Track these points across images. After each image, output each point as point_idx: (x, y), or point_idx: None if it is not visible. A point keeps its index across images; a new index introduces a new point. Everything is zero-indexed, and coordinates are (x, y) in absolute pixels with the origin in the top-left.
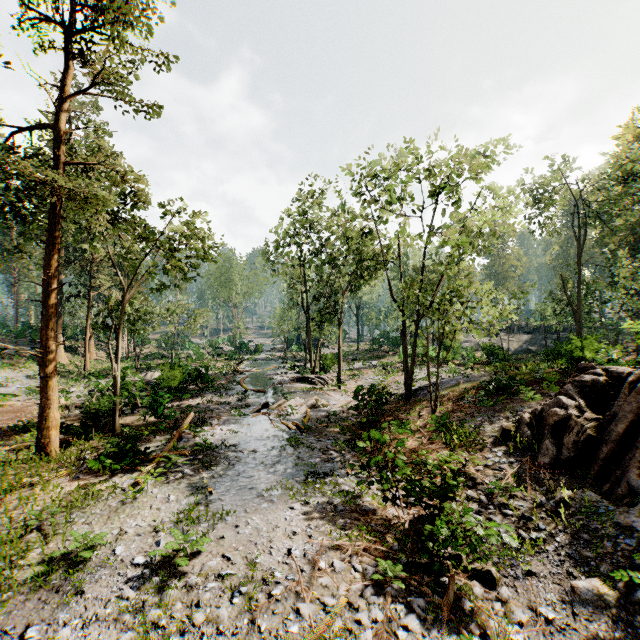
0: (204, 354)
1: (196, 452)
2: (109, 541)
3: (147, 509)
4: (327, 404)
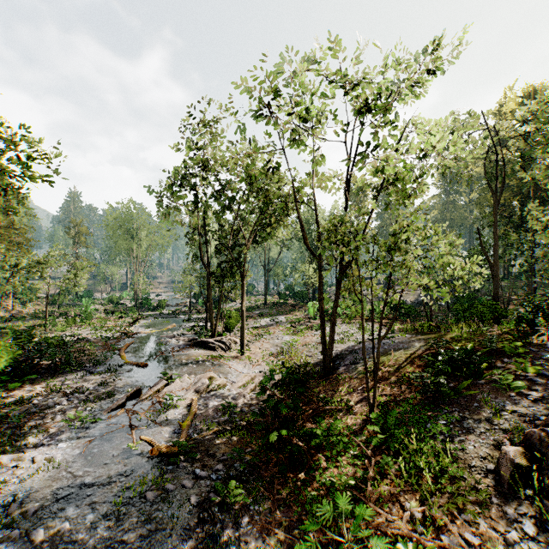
0: (100, 311)
1: None
2: None
3: None
4: (224, 384)
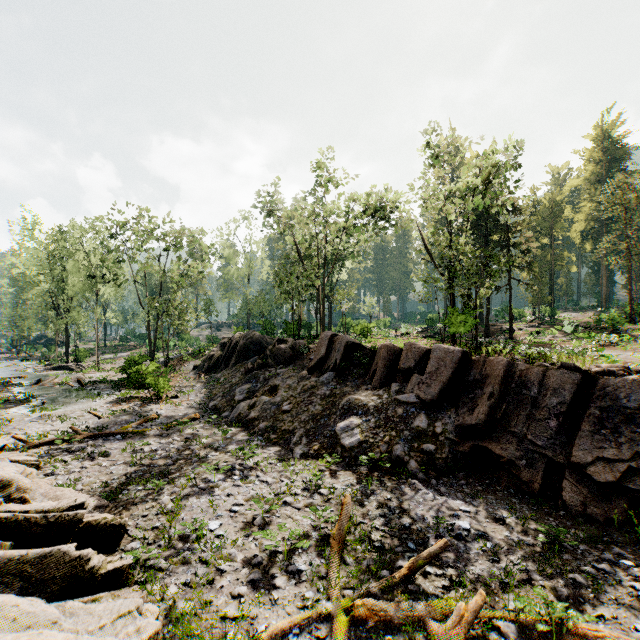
0: None
1: (8, 401)
2: (1, 420)
3: (7, 414)
4: (92, 376)
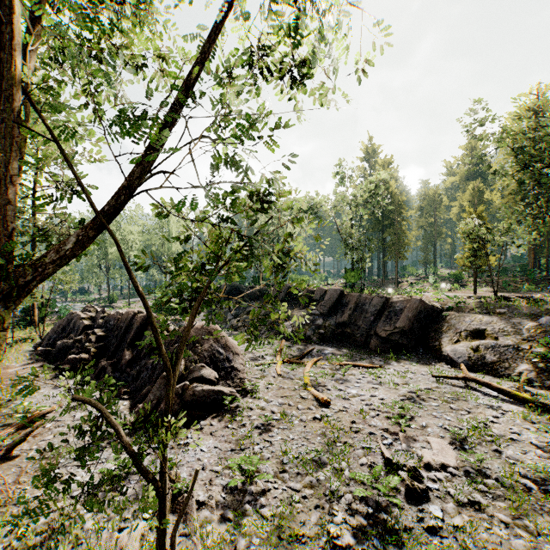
0: None
1: None
2: None
3: None
4: None
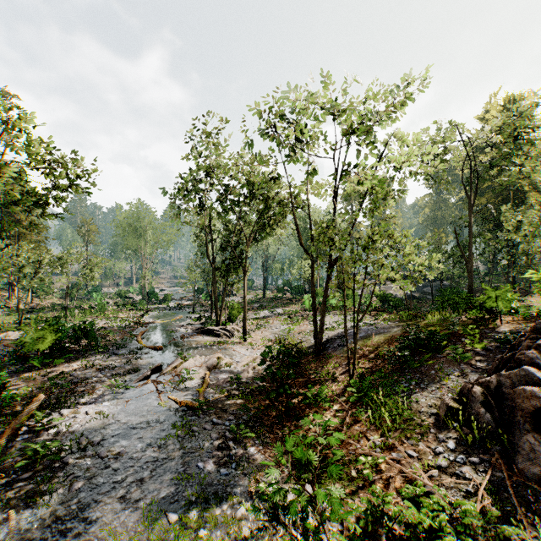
0: (110, 304)
1: (28, 463)
2: None
3: None
4: (230, 363)
